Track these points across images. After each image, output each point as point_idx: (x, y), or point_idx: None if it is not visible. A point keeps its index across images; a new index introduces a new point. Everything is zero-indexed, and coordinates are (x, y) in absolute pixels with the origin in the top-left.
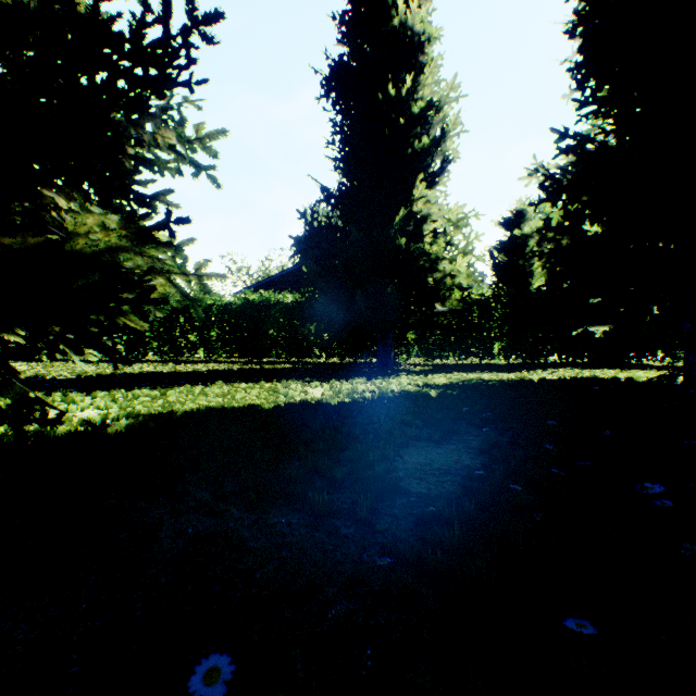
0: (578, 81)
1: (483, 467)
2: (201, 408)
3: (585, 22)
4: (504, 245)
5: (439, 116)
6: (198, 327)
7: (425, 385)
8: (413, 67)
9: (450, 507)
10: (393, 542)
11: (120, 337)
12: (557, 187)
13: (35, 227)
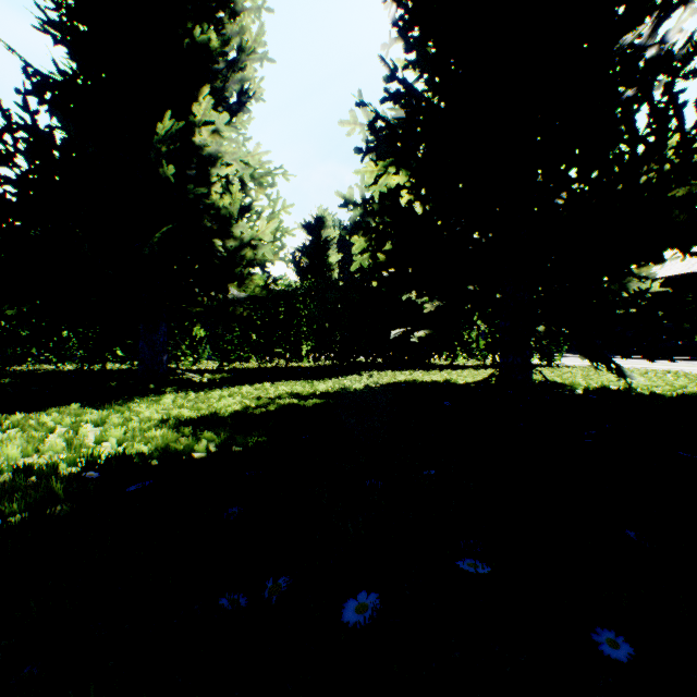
0: (403, 26)
1: None
2: None
3: None
4: (307, 248)
5: (238, 38)
6: None
7: (196, 421)
8: None
9: None
10: None
11: None
12: (392, 131)
13: None
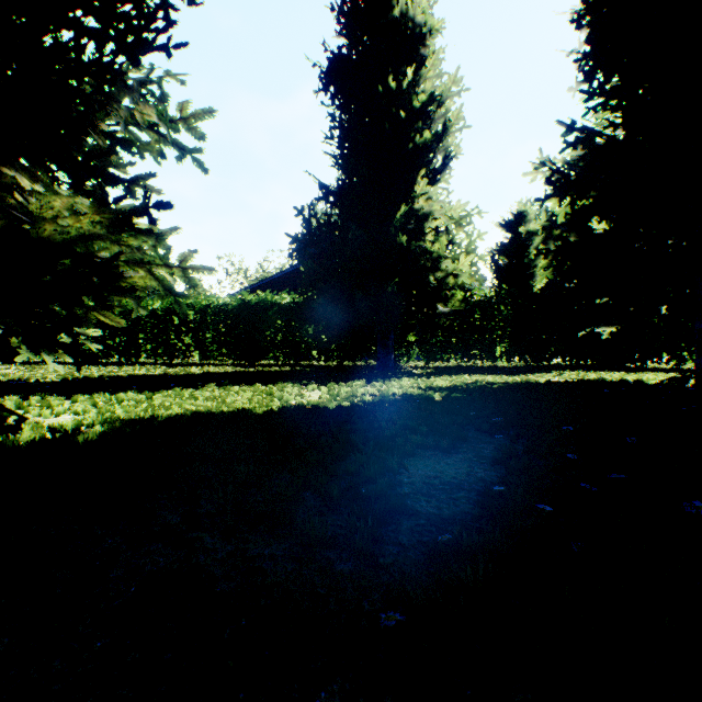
0: (585, 72)
1: (500, 480)
2: (187, 413)
3: (593, 10)
4: (504, 246)
5: (441, 112)
6: (193, 329)
7: (428, 388)
8: (414, 61)
9: (467, 532)
10: (401, 586)
11: (112, 339)
12: (564, 182)
13: (1, 214)
